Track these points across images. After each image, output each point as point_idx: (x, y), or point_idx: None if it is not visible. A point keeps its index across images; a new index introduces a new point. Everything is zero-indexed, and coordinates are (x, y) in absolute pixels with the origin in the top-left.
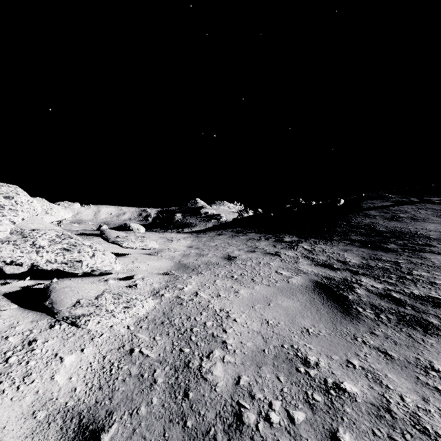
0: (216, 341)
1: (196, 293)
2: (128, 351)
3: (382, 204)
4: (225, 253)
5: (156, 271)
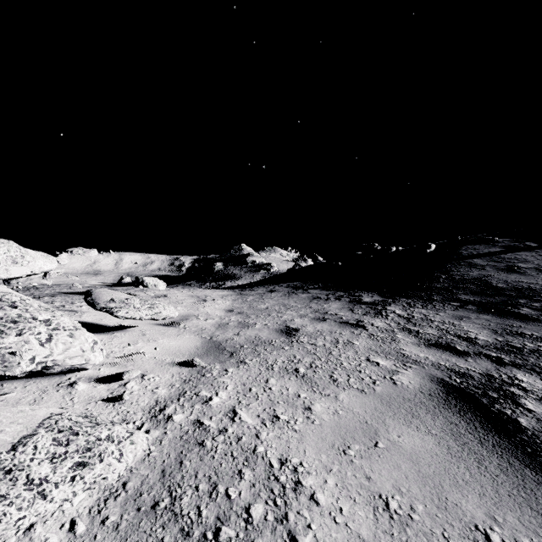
0: None
1: (233, 411)
2: None
3: (489, 250)
4: (281, 322)
5: (169, 359)
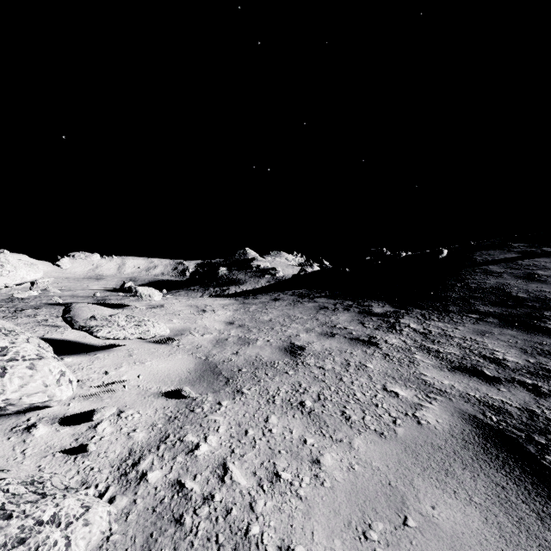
0: None
1: (224, 466)
2: None
3: (504, 256)
4: (285, 337)
5: (155, 388)
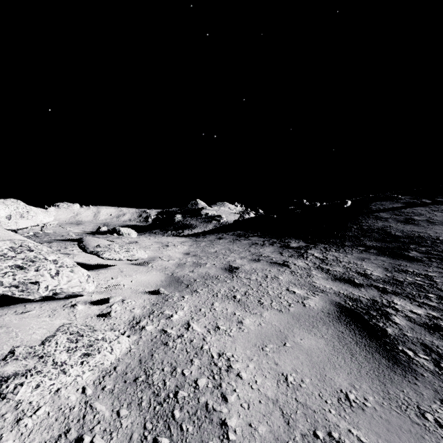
0: (211, 421)
1: (188, 324)
2: (72, 442)
3: (393, 205)
4: (226, 262)
5: (141, 289)
